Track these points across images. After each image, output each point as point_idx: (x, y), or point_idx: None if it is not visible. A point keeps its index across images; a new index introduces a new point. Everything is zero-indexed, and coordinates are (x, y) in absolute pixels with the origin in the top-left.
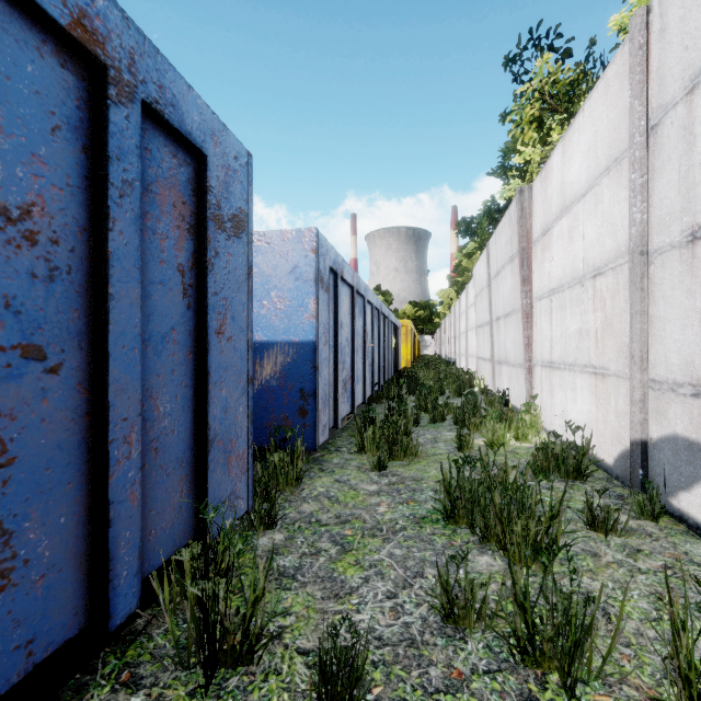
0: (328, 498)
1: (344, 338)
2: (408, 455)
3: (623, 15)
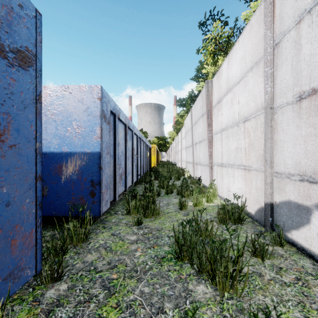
0: (104, 249)
1: (120, 151)
2: (154, 214)
3: (247, 13)
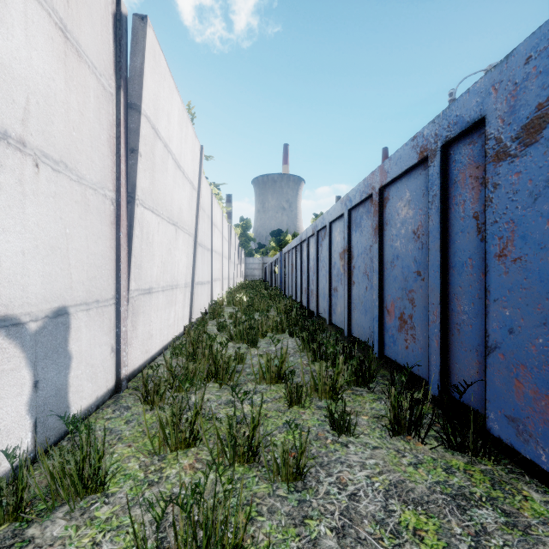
0: None
1: None
2: None
3: None
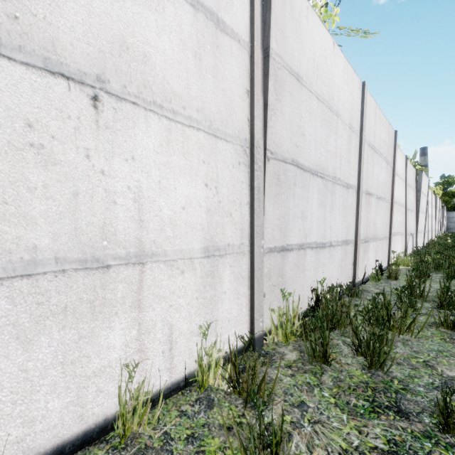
0: None
1: None
2: None
3: None
